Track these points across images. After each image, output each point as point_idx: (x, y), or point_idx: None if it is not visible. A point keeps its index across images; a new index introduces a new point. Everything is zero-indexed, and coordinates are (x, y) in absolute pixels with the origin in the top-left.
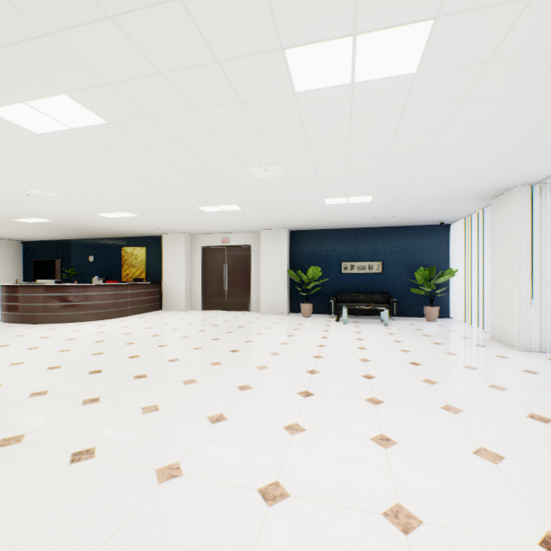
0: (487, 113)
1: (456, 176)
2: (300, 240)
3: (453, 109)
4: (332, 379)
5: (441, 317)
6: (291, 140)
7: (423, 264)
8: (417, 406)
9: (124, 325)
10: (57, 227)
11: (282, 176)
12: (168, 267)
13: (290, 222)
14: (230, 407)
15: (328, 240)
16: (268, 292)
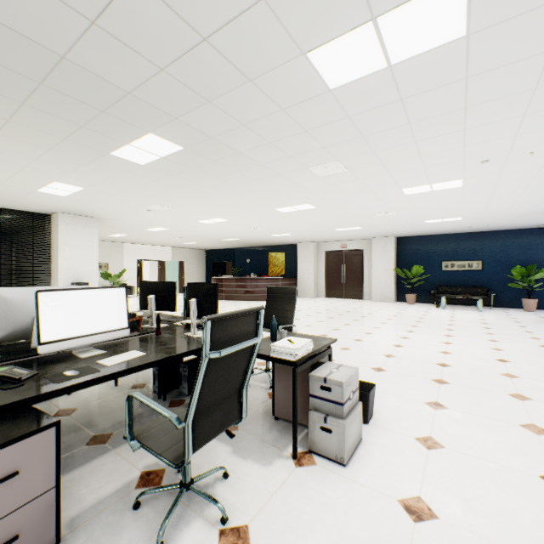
0: (514, 189)
1: (522, 206)
2: (404, 244)
3: (491, 190)
4: (426, 329)
5: (542, 309)
6: (402, 204)
7: (523, 263)
8: (472, 338)
9: None
10: (237, 242)
11: (395, 214)
12: (301, 266)
13: (397, 233)
14: (372, 331)
15: (430, 244)
16: (378, 285)
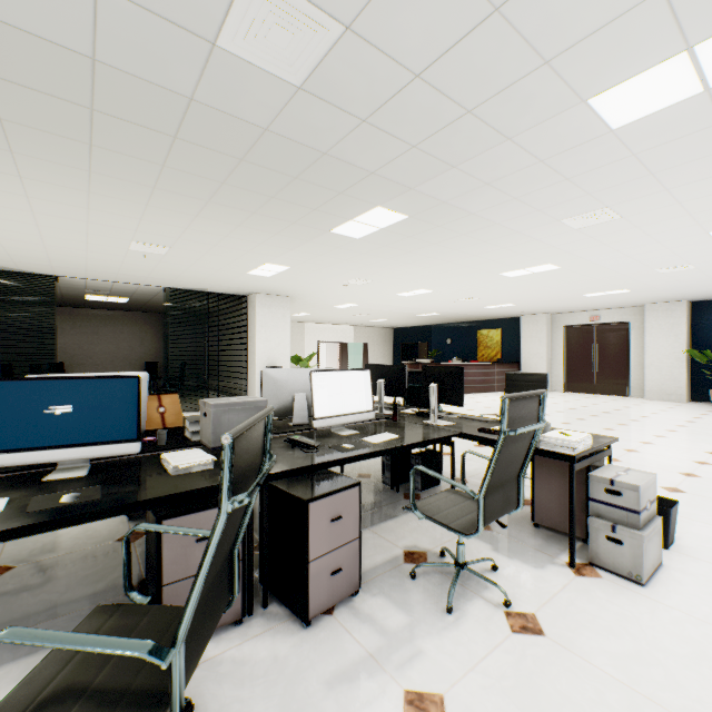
0: None
1: None
2: (706, 313)
3: None
4: None
5: None
6: (706, 253)
7: None
8: None
9: None
10: (435, 317)
11: (691, 268)
12: (526, 348)
13: (692, 295)
14: (653, 441)
15: None
16: (655, 375)
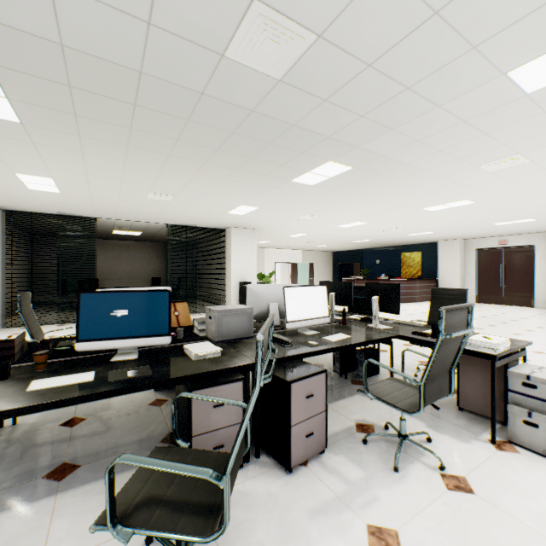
0: None
1: None
2: None
3: None
4: None
5: None
6: None
7: None
8: None
9: (424, 307)
10: (367, 243)
11: None
12: (442, 267)
13: None
14: None
15: None
16: None
